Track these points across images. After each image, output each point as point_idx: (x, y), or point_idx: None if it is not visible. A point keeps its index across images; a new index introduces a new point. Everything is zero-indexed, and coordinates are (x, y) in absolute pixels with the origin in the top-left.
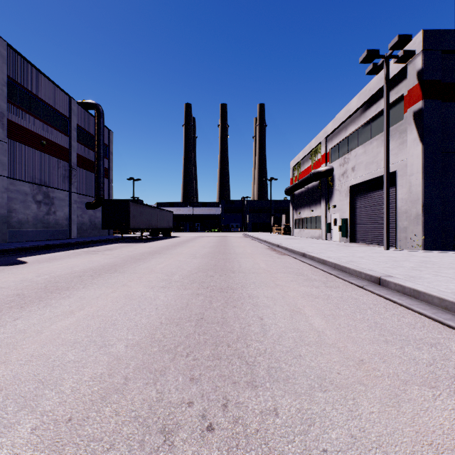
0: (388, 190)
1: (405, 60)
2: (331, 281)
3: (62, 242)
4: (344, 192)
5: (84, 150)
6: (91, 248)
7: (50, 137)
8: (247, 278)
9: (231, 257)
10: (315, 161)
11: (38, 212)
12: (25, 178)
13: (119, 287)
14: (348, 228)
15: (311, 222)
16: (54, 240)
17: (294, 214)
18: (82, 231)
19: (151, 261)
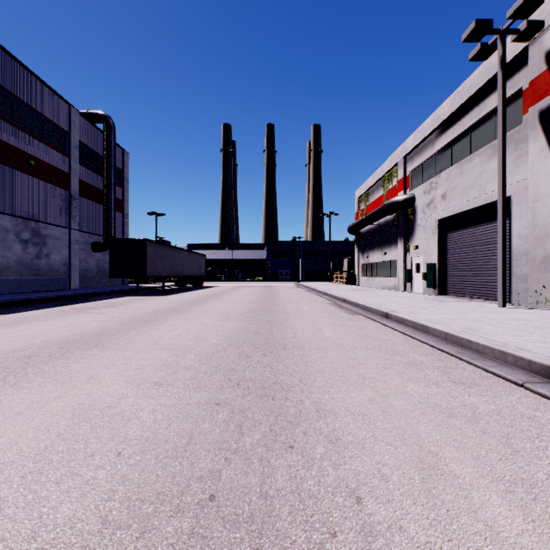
0: (505, 221)
1: (528, 37)
2: (454, 369)
3: (52, 295)
4: (430, 228)
5: (90, 175)
6: (88, 303)
7: (41, 156)
8: (308, 360)
9: (280, 319)
10: (389, 189)
11: (23, 255)
12: (4, 209)
13: (79, 384)
14: (436, 276)
15: (383, 268)
16: (44, 292)
17: (360, 258)
18: (86, 280)
19: (161, 326)
